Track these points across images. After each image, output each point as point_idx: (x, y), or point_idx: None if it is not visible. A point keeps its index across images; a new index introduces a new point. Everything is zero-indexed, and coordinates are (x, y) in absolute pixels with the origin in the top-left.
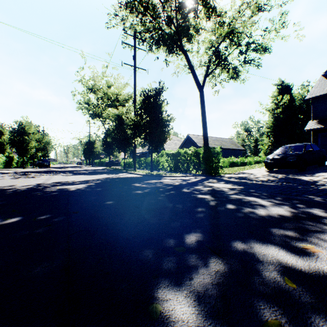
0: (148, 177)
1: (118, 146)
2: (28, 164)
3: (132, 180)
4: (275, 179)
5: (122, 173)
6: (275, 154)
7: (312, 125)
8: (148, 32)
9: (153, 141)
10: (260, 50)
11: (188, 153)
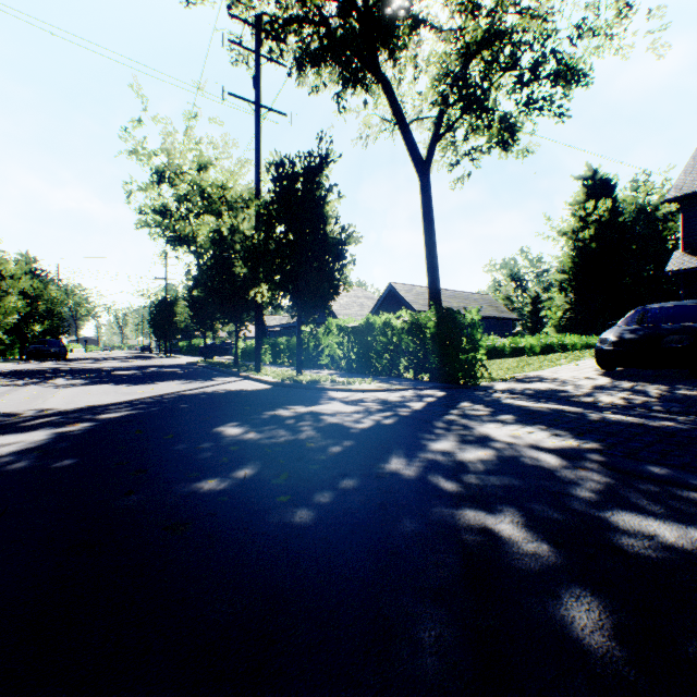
0: (285, 391)
1: (222, 308)
2: (16, 352)
3: (230, 405)
4: (646, 399)
5: (224, 377)
6: (623, 328)
7: (685, 262)
8: (293, 23)
9: (302, 293)
10: (567, 78)
11: (395, 325)
